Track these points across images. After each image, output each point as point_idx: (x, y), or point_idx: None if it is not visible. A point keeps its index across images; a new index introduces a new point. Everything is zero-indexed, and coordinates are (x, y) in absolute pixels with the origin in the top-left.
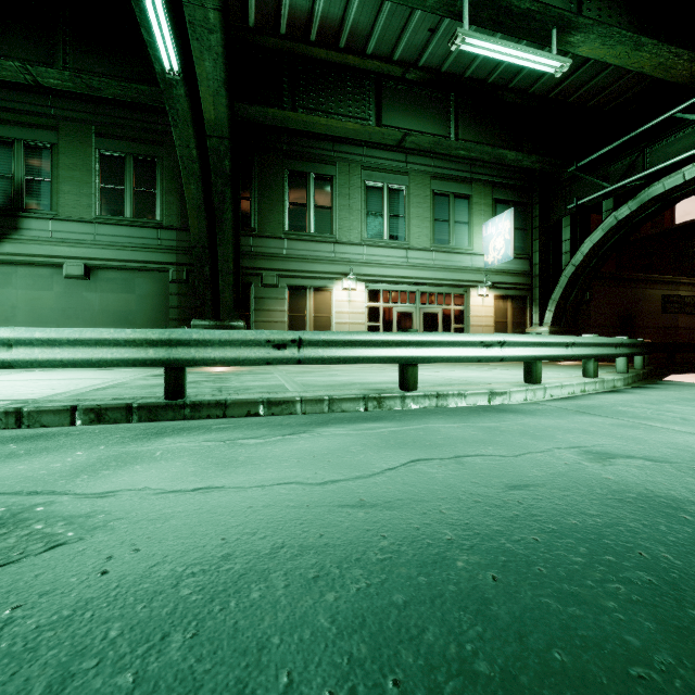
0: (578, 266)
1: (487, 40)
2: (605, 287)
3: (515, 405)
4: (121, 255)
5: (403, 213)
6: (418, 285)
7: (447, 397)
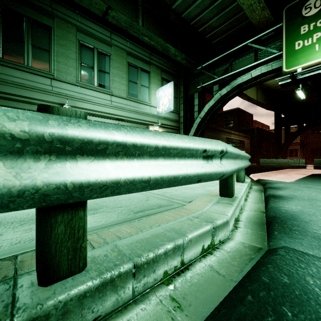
0: (202, 118)
1: None
2: (208, 132)
3: (293, 278)
4: None
5: (108, 71)
6: (119, 120)
7: (156, 265)
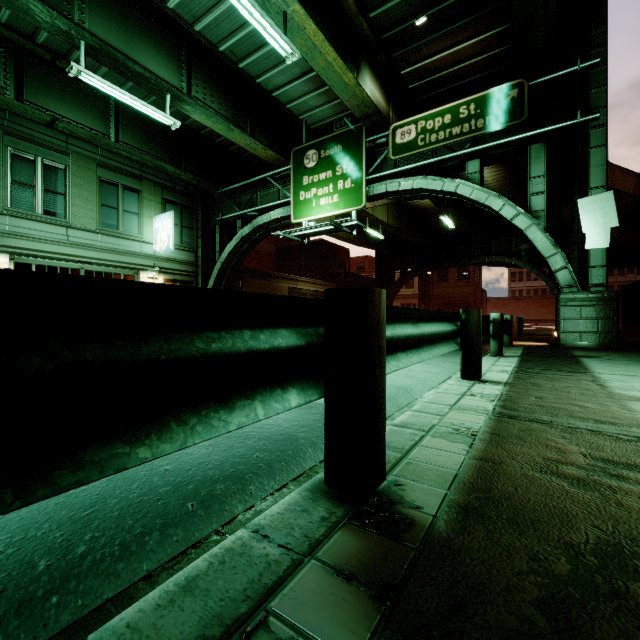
0: (223, 263)
1: (103, 82)
2: (253, 279)
3: None
4: None
5: (63, 191)
6: (82, 263)
7: None
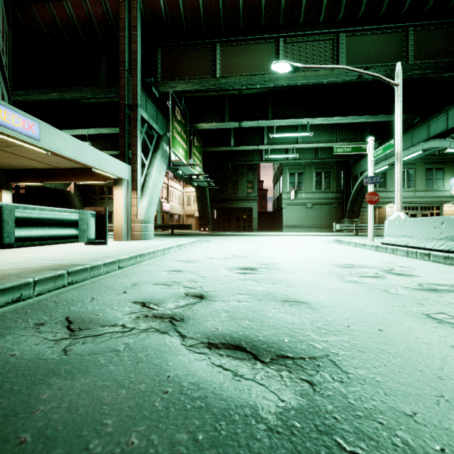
0: None
1: None
2: None
3: None
4: (320, 201)
5: (413, 178)
6: (419, 204)
7: None
